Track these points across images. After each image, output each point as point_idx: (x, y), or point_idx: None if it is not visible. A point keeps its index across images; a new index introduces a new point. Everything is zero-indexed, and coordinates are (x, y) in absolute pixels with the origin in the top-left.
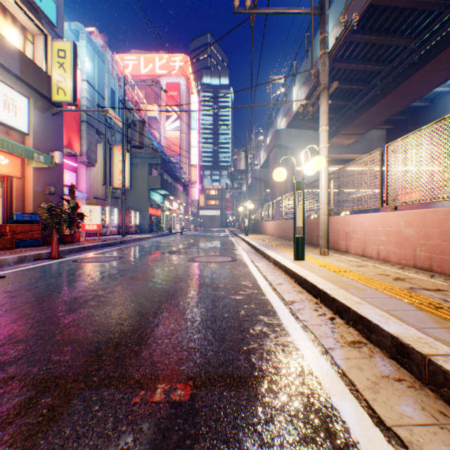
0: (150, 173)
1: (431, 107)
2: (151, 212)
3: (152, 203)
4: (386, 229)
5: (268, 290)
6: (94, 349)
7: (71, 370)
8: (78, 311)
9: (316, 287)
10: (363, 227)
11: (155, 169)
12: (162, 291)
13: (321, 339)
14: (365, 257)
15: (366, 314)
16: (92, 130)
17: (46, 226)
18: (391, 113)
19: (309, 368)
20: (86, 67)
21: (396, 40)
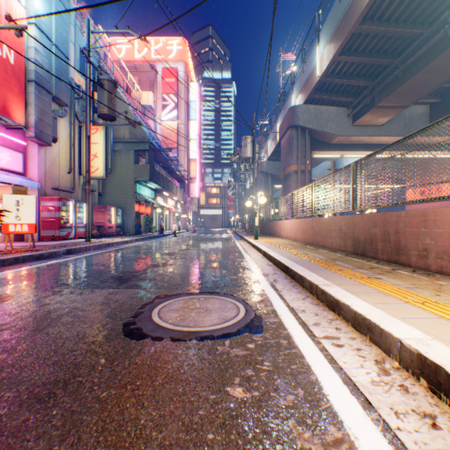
0: (137, 162)
1: None
2: (138, 209)
3: (138, 198)
4: None
5: None
6: None
7: None
8: None
9: None
10: None
11: (144, 158)
12: None
13: None
14: None
15: None
16: (46, 95)
17: None
18: None
19: None
20: (34, 6)
21: None
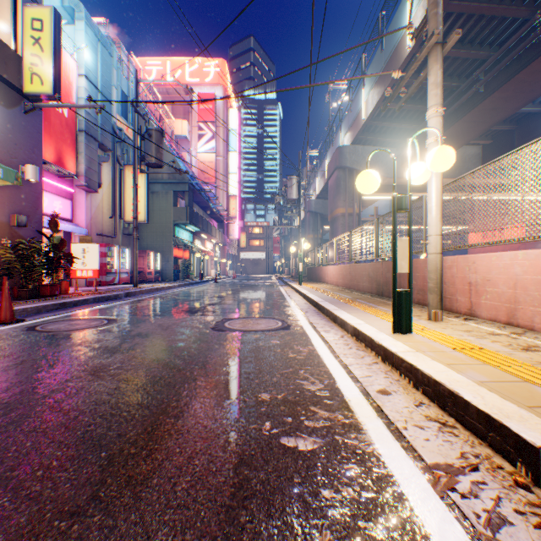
0: (176, 203)
1: None
2: (176, 254)
3: (177, 242)
4: None
5: (367, 412)
6: None
7: None
8: None
9: (506, 430)
10: (509, 274)
11: (182, 198)
12: (133, 418)
13: None
14: (515, 327)
15: None
16: (93, 143)
17: (11, 273)
18: (496, 120)
19: None
20: (84, 58)
21: (514, 8)
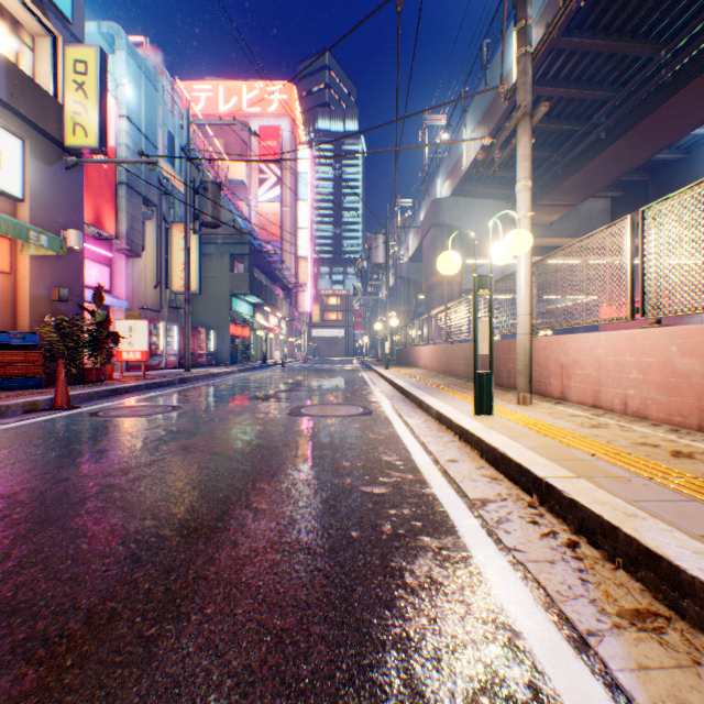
0: (233, 269)
1: (687, 162)
2: (234, 332)
3: (235, 317)
4: (641, 360)
5: (434, 473)
6: (54, 635)
7: None
8: (59, 523)
9: (528, 472)
10: (594, 356)
11: (240, 262)
12: (235, 476)
13: (564, 603)
14: (599, 409)
15: (663, 548)
16: (136, 198)
17: (54, 354)
18: (622, 170)
19: (557, 703)
20: (125, 95)
21: (635, 46)
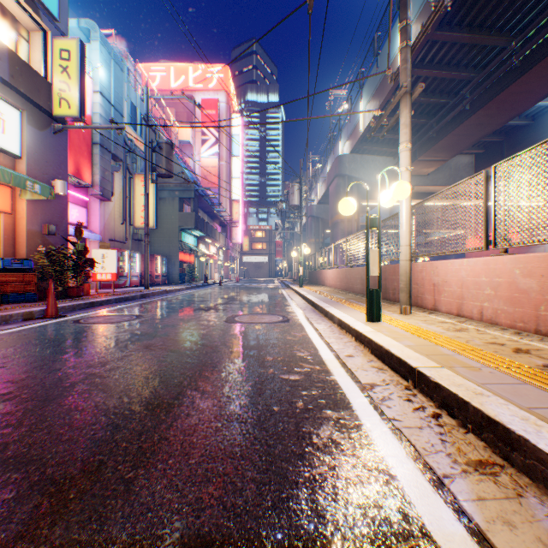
0: (181, 209)
1: (532, 127)
2: (182, 258)
3: (183, 247)
4: (493, 280)
5: (335, 365)
6: (60, 478)
7: (6, 527)
8: (57, 401)
9: (405, 363)
10: (458, 277)
11: (187, 204)
12: (186, 367)
13: (428, 456)
14: (461, 317)
15: (499, 416)
16: (107, 155)
17: (44, 276)
18: (483, 133)
19: (419, 522)
20: (99, 76)
21: (492, 38)
